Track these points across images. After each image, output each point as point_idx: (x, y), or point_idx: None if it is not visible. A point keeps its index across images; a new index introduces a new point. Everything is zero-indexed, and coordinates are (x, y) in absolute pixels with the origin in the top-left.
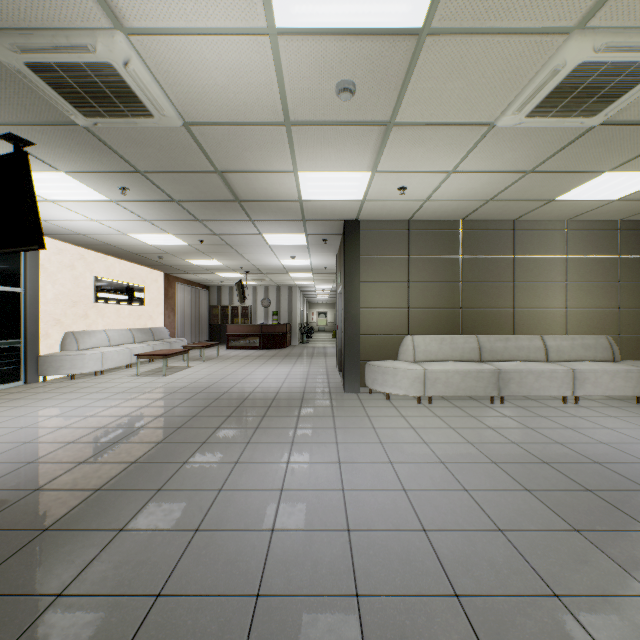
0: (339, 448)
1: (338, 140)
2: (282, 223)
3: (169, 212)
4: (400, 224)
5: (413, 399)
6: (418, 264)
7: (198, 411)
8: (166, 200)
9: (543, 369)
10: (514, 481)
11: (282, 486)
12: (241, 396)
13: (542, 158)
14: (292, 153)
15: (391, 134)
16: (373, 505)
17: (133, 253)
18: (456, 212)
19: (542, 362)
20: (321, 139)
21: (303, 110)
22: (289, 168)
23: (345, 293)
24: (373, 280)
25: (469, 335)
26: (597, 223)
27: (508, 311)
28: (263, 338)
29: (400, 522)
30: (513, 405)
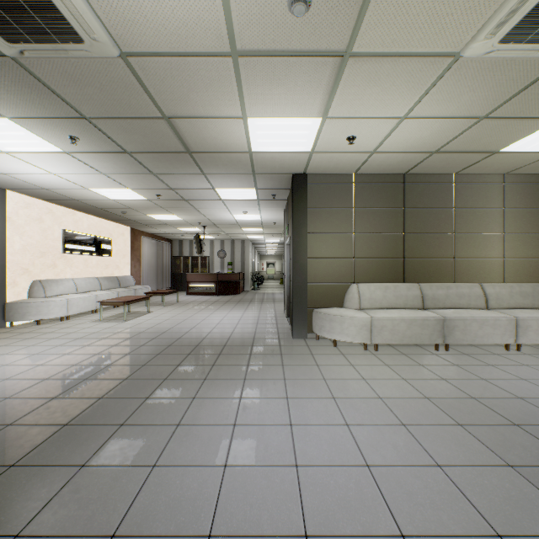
0: (290, 405)
1: (289, 77)
2: (233, 177)
3: (124, 165)
4: (346, 178)
5: (359, 345)
6: (363, 216)
7: (149, 359)
8: (118, 152)
9: (487, 317)
10: (490, 452)
11: (226, 460)
12: (193, 342)
13: (500, 101)
14: (240, 94)
15: (346, 69)
16: (333, 491)
17: (98, 208)
18: (400, 165)
19: (483, 310)
20: (271, 75)
21: (251, 34)
22: (238, 113)
23: (293, 243)
24: (320, 231)
25: (412, 283)
26: (533, 177)
27: (448, 261)
28: (219, 285)
29: (370, 521)
30: (458, 352)
